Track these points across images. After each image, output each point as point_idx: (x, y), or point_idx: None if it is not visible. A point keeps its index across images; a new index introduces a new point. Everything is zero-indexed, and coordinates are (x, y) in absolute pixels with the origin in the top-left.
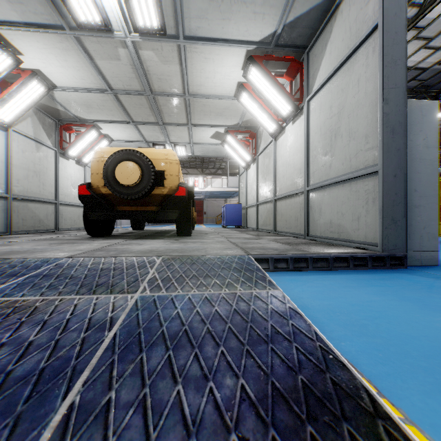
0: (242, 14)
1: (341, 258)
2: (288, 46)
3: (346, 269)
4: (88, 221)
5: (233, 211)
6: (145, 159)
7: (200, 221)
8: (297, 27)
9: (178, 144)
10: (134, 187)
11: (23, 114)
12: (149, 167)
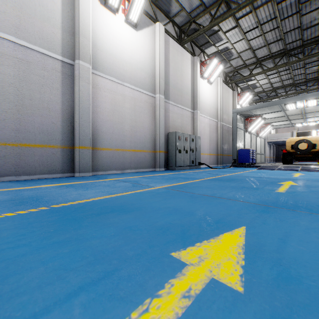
0: None
1: None
2: None
3: None
4: (283, 160)
5: None
6: (308, 141)
7: None
8: None
9: (310, 121)
10: (304, 150)
11: (256, 129)
12: (310, 144)
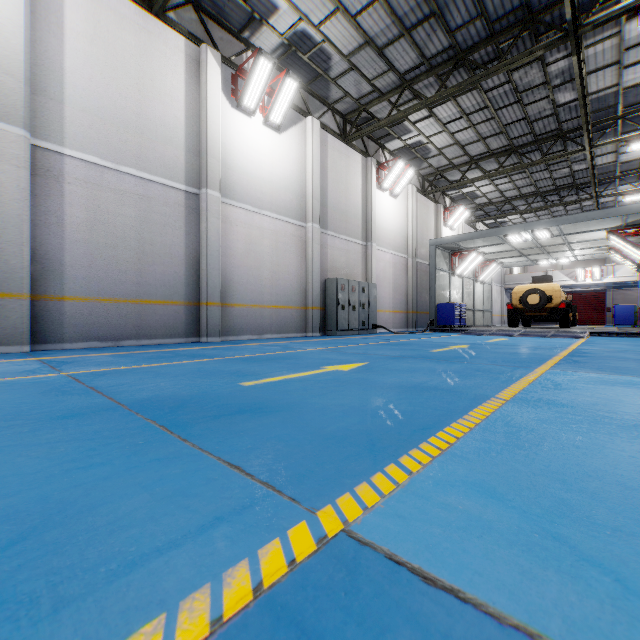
0: (595, 226)
1: (632, 333)
2: (634, 225)
3: (634, 337)
4: (509, 320)
5: (622, 312)
6: (542, 292)
7: (598, 321)
8: (634, 221)
9: (560, 257)
10: (536, 305)
11: (470, 270)
12: (544, 296)
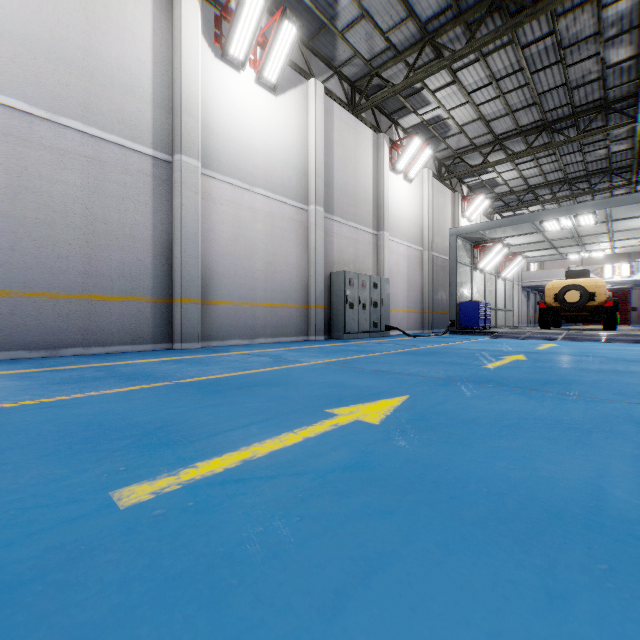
0: None
1: None
2: None
3: None
4: (541, 321)
5: None
6: (583, 288)
7: (621, 321)
8: None
9: (594, 250)
10: (576, 303)
11: (494, 264)
12: (585, 293)
